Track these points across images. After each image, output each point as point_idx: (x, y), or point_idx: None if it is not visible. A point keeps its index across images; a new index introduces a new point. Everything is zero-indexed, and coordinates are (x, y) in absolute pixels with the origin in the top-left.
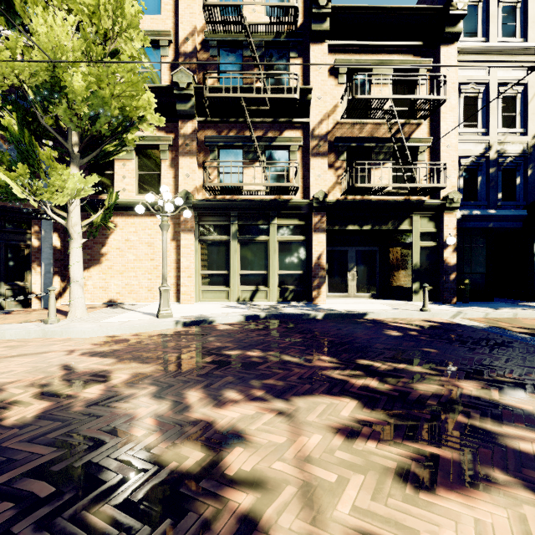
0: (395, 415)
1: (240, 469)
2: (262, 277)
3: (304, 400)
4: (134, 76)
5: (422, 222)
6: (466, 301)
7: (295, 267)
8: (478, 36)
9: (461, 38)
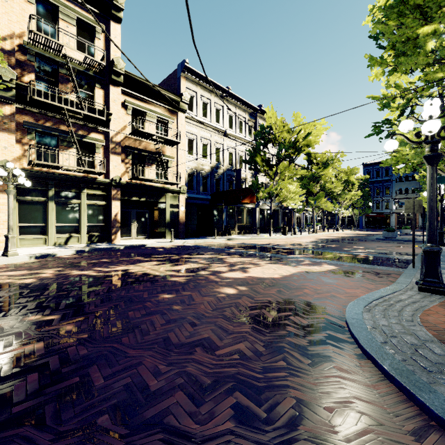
0: (168, 262)
1: (135, 271)
2: (74, 228)
3: (140, 264)
4: None
5: (170, 199)
6: (189, 237)
7: (99, 221)
8: (194, 112)
9: (187, 110)
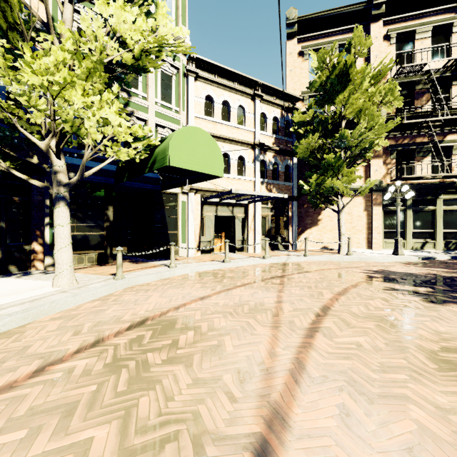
0: None
1: None
2: (428, 234)
3: None
4: (392, 125)
5: None
6: None
7: (456, 227)
8: None
9: None
